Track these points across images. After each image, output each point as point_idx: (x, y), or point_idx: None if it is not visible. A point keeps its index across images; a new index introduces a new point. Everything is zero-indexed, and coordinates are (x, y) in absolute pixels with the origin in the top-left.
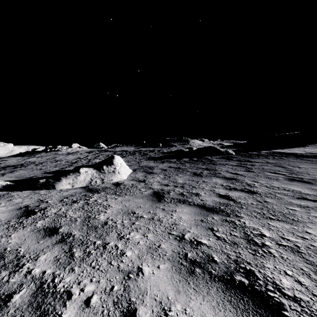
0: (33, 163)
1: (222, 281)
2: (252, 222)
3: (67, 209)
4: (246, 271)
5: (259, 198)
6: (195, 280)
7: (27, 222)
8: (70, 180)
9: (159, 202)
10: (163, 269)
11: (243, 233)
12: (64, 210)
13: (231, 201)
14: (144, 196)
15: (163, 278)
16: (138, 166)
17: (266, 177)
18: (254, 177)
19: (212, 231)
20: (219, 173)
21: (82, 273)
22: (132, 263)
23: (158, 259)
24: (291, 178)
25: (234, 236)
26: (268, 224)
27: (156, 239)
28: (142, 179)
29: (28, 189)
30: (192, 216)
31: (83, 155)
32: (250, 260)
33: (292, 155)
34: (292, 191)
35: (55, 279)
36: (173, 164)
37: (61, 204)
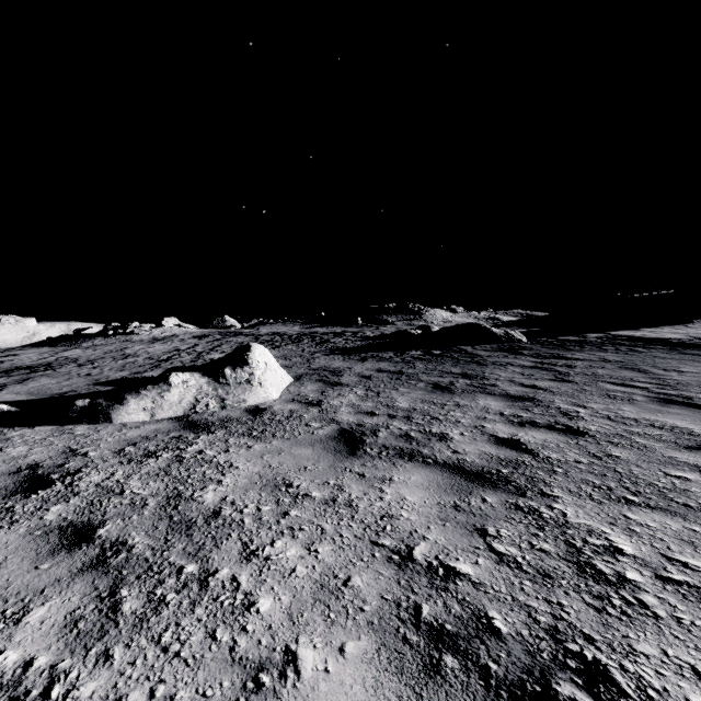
0: (74, 362)
1: (519, 700)
2: (583, 511)
3: (128, 475)
4: (586, 667)
5: (593, 447)
6: (444, 695)
7: (25, 509)
8: (146, 402)
9: (351, 457)
10: (355, 658)
11: (565, 542)
12: (120, 477)
13: (525, 456)
14: (318, 442)
15: (354, 689)
16: (308, 368)
17: (605, 394)
18: (575, 395)
19: (484, 538)
20: (493, 384)
21: (131, 669)
22: (273, 635)
23: (343, 623)
24: (665, 398)
25: (540, 553)
26: (625, 517)
27: (340, 560)
28: (314, 398)
29: (50, 424)
30: (433, 495)
31: (186, 343)
32: (592, 630)
33: (660, 343)
34: (671, 431)
35: (52, 688)
36: (387, 363)
37: (116, 461)
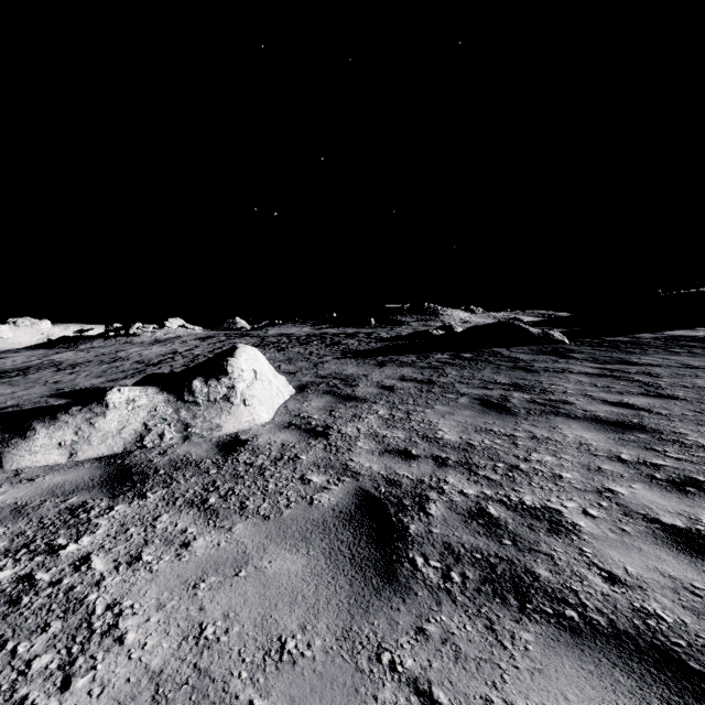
0: (55, 366)
1: None
2: None
3: None
4: None
5: None
6: None
7: None
8: (64, 432)
9: (387, 592)
10: None
11: None
12: None
13: None
14: (318, 529)
15: None
16: (315, 374)
17: None
18: (704, 421)
19: None
20: (565, 401)
21: None
22: None
23: None
24: None
25: None
26: None
27: None
28: (320, 421)
29: None
30: None
31: (187, 345)
32: None
33: None
34: None
35: None
36: (411, 369)
37: None
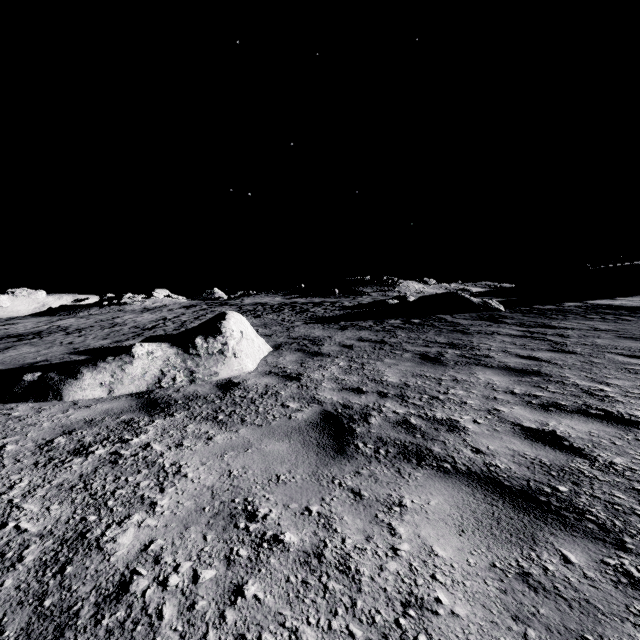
0: (63, 330)
1: None
2: None
3: (31, 488)
4: None
5: None
6: None
7: None
8: (104, 375)
9: (339, 458)
10: None
11: None
12: (18, 493)
13: (577, 460)
14: (295, 431)
15: None
16: (288, 336)
17: (621, 367)
18: (587, 368)
19: None
20: (487, 355)
21: None
22: None
23: None
24: None
25: None
26: None
27: None
28: (293, 370)
29: None
30: (476, 543)
31: (174, 312)
32: None
33: None
34: None
35: None
36: (367, 332)
37: (31, 462)
